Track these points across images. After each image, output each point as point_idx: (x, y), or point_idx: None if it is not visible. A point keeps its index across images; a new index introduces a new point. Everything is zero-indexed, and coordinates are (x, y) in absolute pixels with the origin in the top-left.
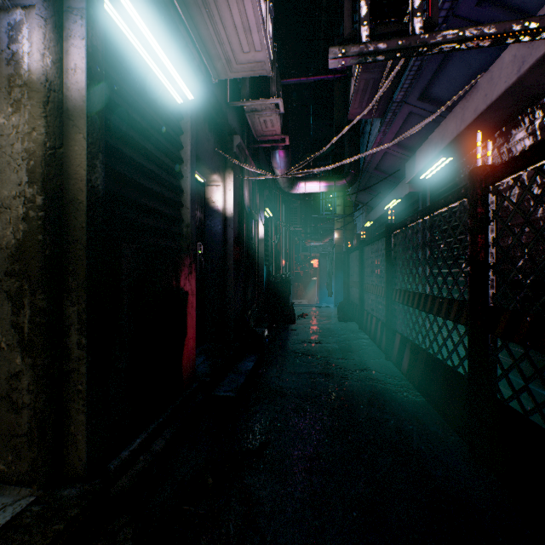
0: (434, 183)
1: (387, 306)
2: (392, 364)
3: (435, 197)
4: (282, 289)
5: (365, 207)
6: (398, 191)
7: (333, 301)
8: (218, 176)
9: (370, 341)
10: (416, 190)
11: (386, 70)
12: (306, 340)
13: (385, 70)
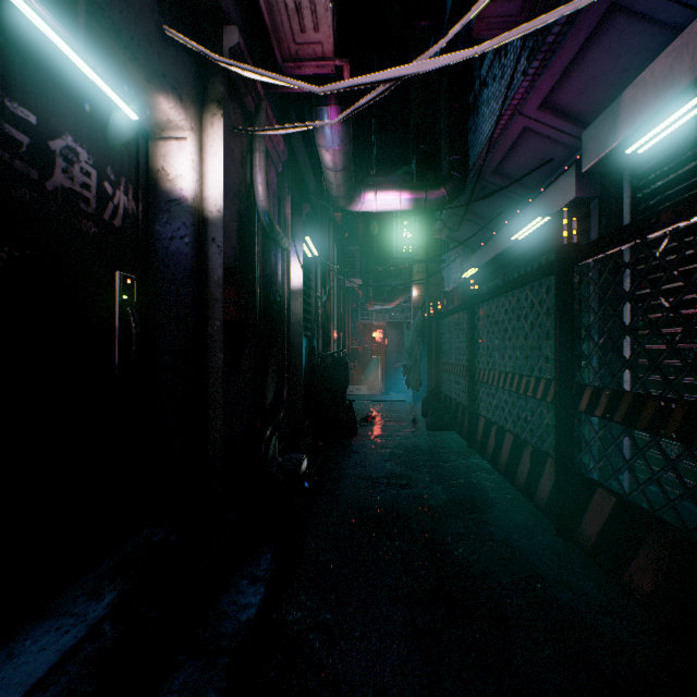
0: (645, 169)
1: (562, 423)
2: (581, 551)
3: (647, 198)
4: (334, 377)
5: (461, 249)
6: (542, 203)
7: (405, 389)
8: (176, 106)
9: (498, 476)
10: (589, 194)
11: None
12: (380, 477)
13: None
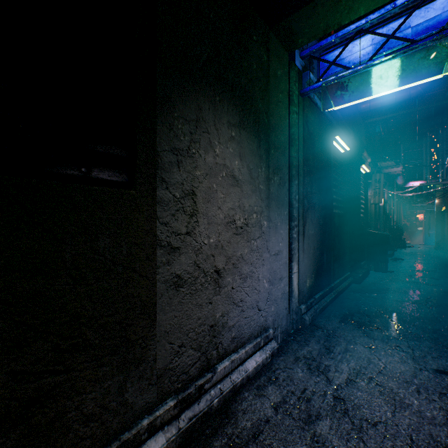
0: None
1: None
2: None
3: None
4: (397, 232)
5: None
6: None
7: None
8: None
9: None
10: None
11: (446, 159)
12: (412, 252)
13: (447, 157)
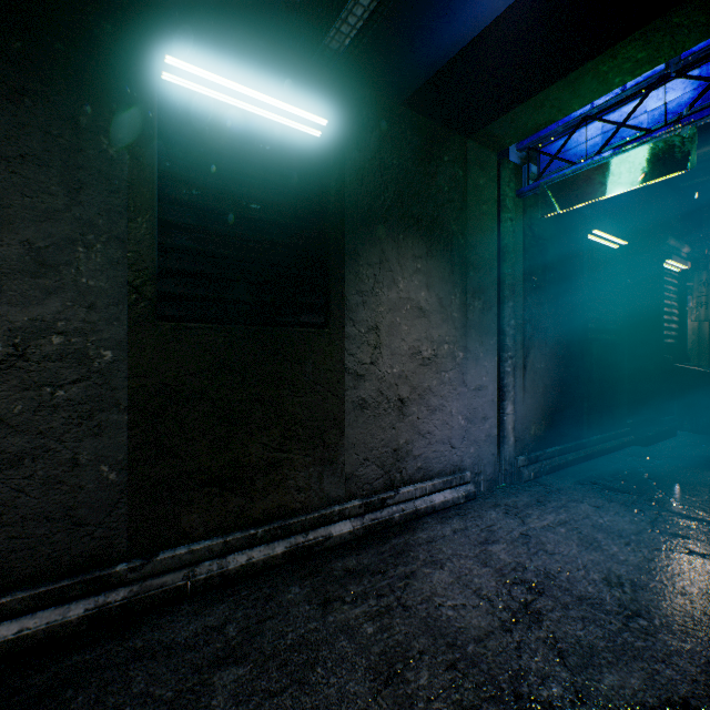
0: None
1: None
2: None
3: None
4: None
5: None
6: None
7: None
8: None
9: None
10: None
11: None
12: None
13: None
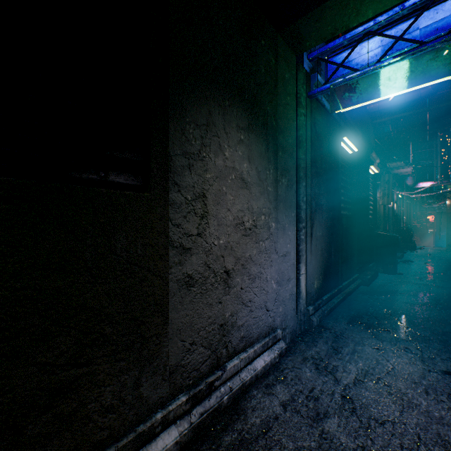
0: None
1: None
2: None
3: None
4: (407, 233)
5: None
6: None
7: None
8: None
9: None
10: None
11: None
12: (423, 254)
13: None
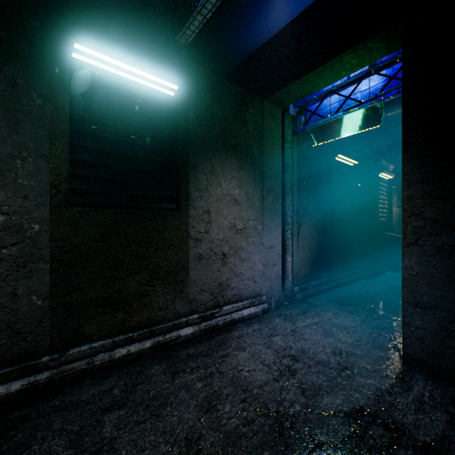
0: None
1: None
2: None
3: None
4: None
5: None
6: None
7: None
8: None
9: None
10: None
11: None
12: None
13: None
